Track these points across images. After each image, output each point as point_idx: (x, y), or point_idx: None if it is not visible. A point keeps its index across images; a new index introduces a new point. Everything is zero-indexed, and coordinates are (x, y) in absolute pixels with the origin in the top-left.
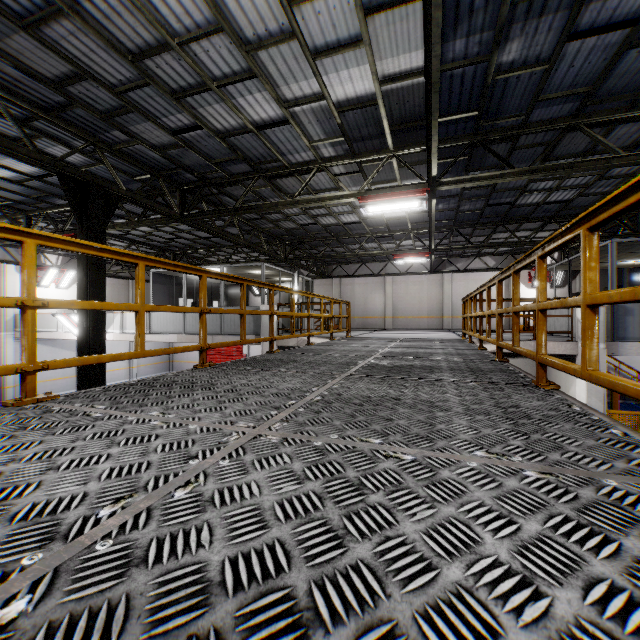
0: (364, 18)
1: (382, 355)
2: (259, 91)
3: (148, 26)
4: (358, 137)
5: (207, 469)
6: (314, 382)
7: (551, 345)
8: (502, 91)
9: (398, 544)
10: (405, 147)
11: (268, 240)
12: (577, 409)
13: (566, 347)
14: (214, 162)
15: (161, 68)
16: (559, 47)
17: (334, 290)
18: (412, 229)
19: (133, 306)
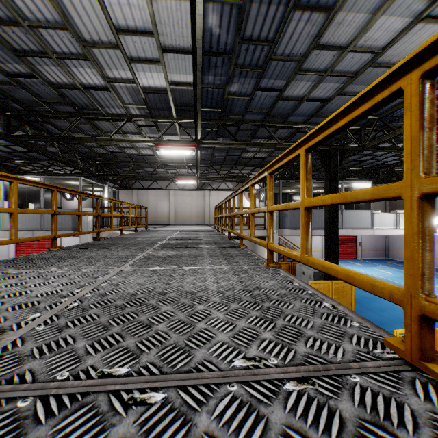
0: (162, 52)
1: (171, 239)
2: (89, 68)
3: (3, 7)
4: (155, 107)
5: (108, 279)
6: (137, 252)
7: (256, 232)
8: (231, 103)
9: (185, 282)
10: (183, 118)
11: (82, 159)
12: (249, 253)
13: (262, 232)
14: (43, 101)
15: (8, 33)
16: (254, 92)
17: (134, 198)
18: (187, 163)
19: (11, 209)
